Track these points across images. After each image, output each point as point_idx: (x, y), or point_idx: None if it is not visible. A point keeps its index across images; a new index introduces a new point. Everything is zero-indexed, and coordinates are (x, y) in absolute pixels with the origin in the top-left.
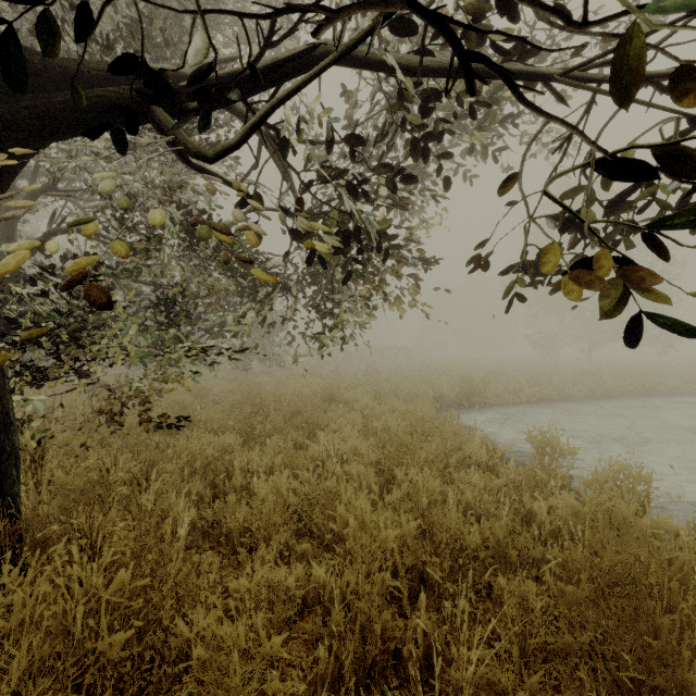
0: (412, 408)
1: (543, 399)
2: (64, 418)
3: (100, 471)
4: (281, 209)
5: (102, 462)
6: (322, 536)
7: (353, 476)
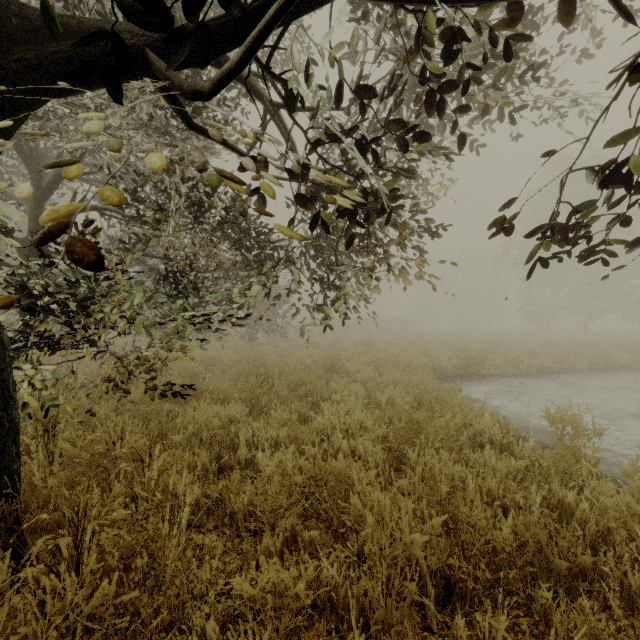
0: (414, 380)
1: (543, 371)
2: (86, 384)
3: (106, 444)
4: (287, 171)
5: (108, 435)
6: (330, 521)
7: (360, 453)
